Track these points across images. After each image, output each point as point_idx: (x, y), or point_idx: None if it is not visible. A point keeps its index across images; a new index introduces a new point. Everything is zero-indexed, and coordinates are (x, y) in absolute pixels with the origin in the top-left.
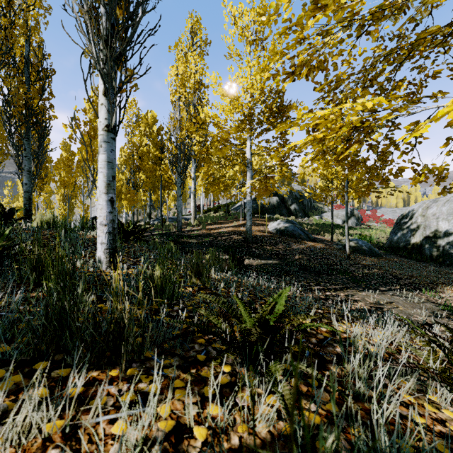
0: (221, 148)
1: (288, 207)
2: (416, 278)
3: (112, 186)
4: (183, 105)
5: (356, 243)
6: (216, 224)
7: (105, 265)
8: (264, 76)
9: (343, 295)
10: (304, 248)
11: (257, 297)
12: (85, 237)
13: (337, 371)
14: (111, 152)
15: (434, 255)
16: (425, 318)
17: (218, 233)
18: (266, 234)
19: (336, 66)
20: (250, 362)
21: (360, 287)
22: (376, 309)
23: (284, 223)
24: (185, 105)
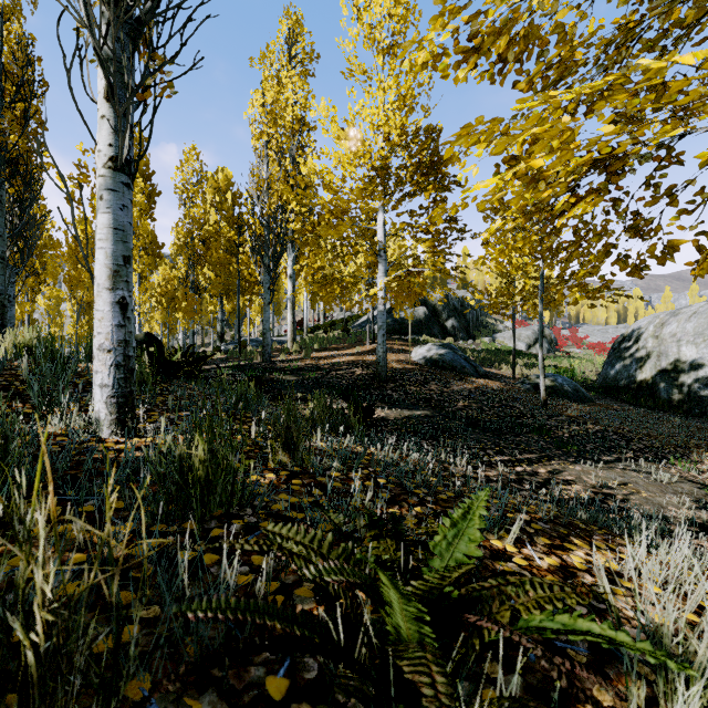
0: (336, 224)
1: (442, 323)
2: (655, 438)
3: (123, 276)
4: (274, 155)
5: (553, 381)
6: (327, 349)
7: (107, 428)
8: (417, 59)
9: (545, 472)
10: (472, 389)
11: (402, 489)
12: (91, 373)
13: (611, 702)
14: (121, 210)
15: (674, 399)
16: (690, 512)
17: (331, 365)
18: (409, 367)
19: (562, 32)
20: (404, 702)
21: (570, 456)
22: (604, 498)
23: (438, 348)
24: (277, 155)
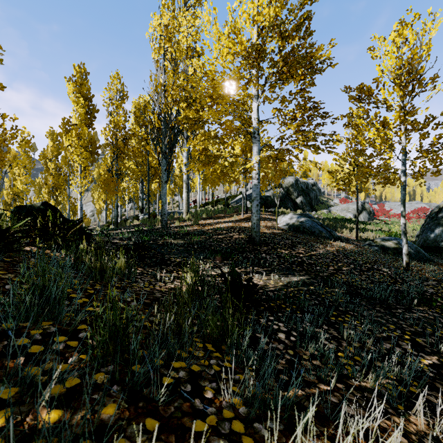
0: (216, 108)
1: (294, 199)
2: None
3: None
4: (169, 65)
5: (397, 244)
6: (212, 218)
7: None
8: None
9: None
10: (334, 251)
11: None
12: None
13: None
14: None
15: None
16: None
17: (213, 230)
18: (277, 231)
19: None
20: None
21: None
22: None
23: (299, 217)
24: (171, 65)
